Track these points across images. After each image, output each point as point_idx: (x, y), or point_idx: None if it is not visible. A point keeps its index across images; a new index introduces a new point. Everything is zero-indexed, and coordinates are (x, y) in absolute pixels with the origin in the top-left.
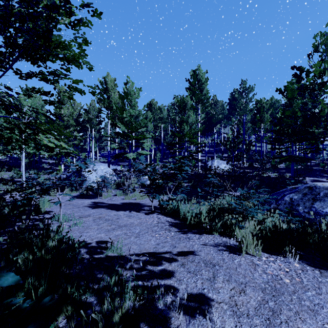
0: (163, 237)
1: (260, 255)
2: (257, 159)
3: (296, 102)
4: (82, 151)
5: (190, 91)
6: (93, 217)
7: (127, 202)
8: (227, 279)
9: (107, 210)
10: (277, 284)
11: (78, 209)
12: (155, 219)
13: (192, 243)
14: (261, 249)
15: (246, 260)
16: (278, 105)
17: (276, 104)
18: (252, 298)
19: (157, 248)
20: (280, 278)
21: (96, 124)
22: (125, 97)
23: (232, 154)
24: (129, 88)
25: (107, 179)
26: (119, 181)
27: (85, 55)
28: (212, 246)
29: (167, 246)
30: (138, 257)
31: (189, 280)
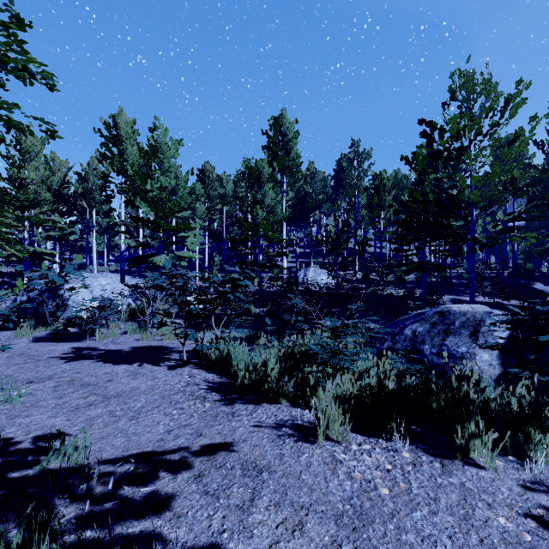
0: (187, 415)
1: (349, 441)
2: (374, 266)
3: (429, 178)
4: (77, 252)
5: (270, 153)
6: (56, 381)
7: (144, 345)
8: (276, 501)
9: (96, 365)
10: (365, 500)
11: (35, 364)
12: (183, 377)
13: (236, 425)
14: (349, 431)
15: (322, 452)
16: (406, 183)
17: (404, 182)
18: (314, 540)
19: (164, 440)
20: (374, 486)
21: (100, 201)
22: (150, 154)
23: (335, 259)
24: (159, 138)
25: (106, 304)
26: (137, 307)
27: (23, 52)
28: (269, 428)
29: (186, 434)
30: (114, 465)
31: (199, 513)
